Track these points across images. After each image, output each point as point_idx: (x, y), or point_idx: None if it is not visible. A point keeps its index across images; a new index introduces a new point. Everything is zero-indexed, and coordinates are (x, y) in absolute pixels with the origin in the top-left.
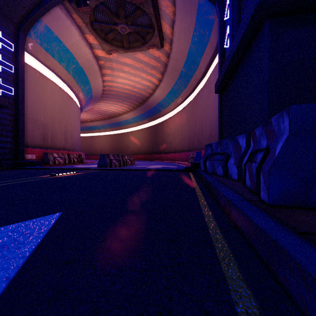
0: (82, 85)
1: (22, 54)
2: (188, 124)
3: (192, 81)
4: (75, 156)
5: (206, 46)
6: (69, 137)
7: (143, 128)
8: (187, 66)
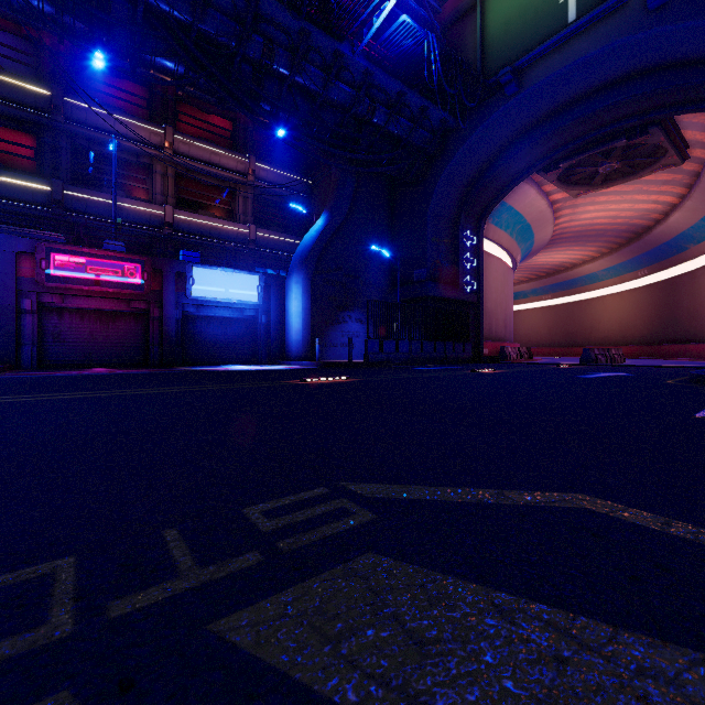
0: (522, 244)
1: (482, 243)
2: None
3: None
4: (524, 350)
5: None
6: (508, 323)
7: (634, 288)
8: None
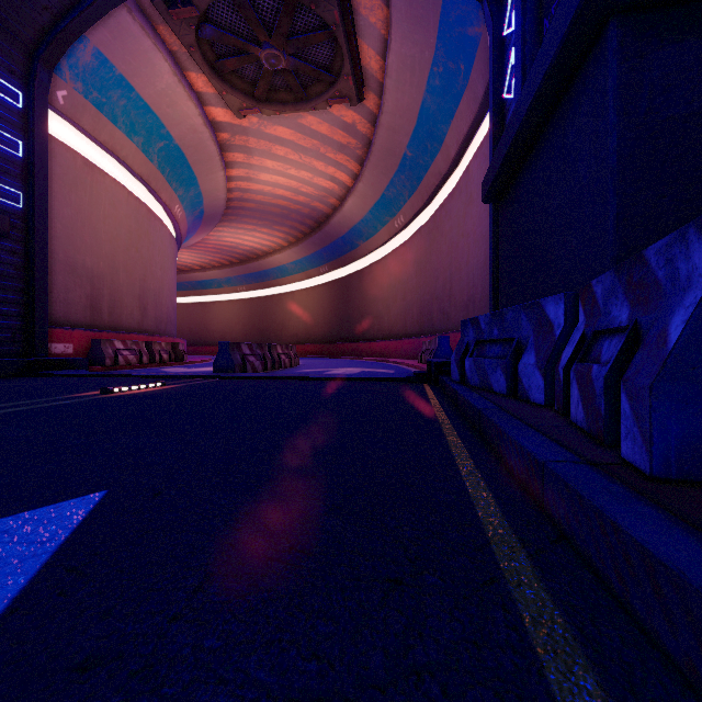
0: (180, 187)
1: (43, 114)
2: (420, 276)
3: (428, 178)
4: (164, 347)
5: (461, 98)
6: (152, 304)
7: (318, 285)
8: (418, 144)
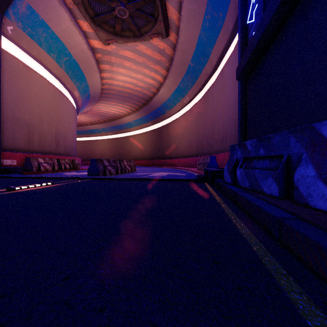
0: (77, 81)
1: None
2: (196, 126)
3: (201, 76)
4: (67, 161)
5: (219, 32)
6: (62, 140)
7: (146, 131)
8: (196, 59)
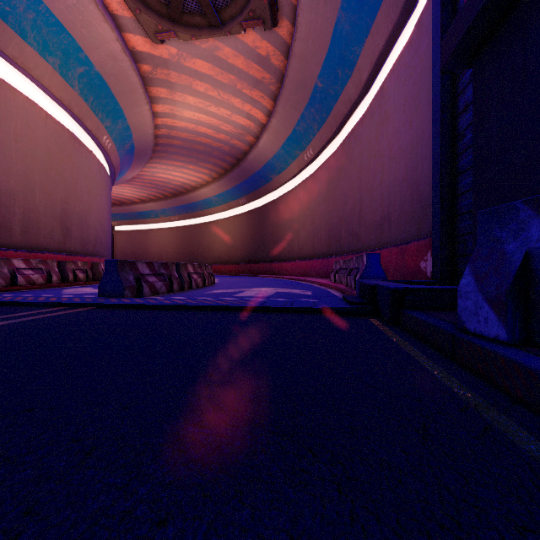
0: (106, 118)
1: None
2: (328, 202)
3: (337, 107)
4: (80, 266)
5: (378, 9)
6: (76, 226)
7: (237, 214)
8: (329, 73)
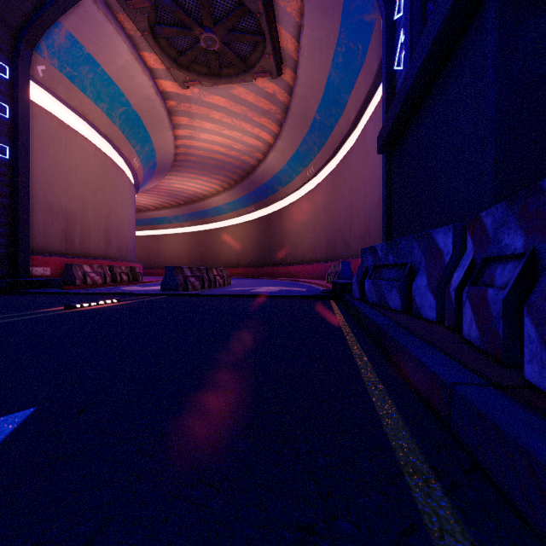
0: (137, 143)
1: (26, 84)
2: (326, 214)
3: (333, 136)
4: (123, 270)
5: (359, 72)
6: (115, 236)
7: (246, 221)
8: (325, 109)
